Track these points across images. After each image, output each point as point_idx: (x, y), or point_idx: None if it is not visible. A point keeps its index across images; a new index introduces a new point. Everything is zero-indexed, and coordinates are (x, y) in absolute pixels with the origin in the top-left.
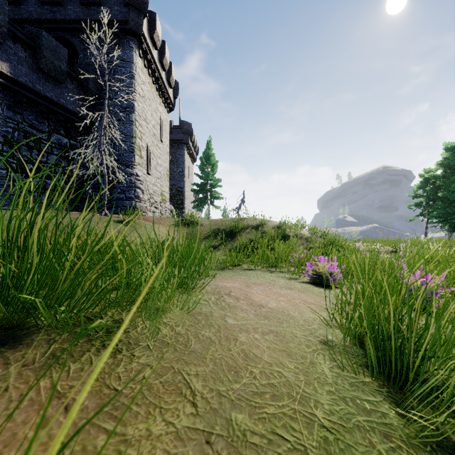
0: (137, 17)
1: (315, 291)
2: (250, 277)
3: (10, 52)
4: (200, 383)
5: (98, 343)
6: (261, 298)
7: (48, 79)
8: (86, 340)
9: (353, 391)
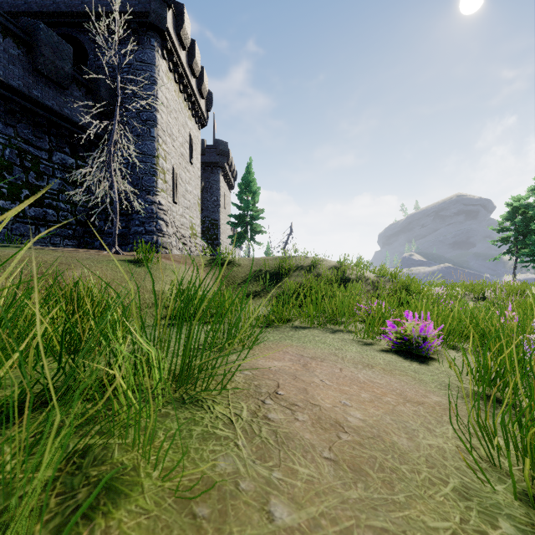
0: (160, 8)
1: (407, 368)
2: (305, 343)
3: None
4: None
5: None
6: (332, 400)
7: (48, 84)
8: None
9: None
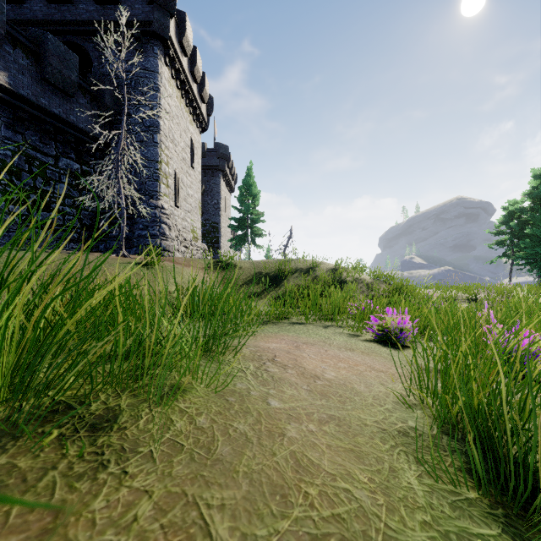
0: (163, 17)
1: (382, 352)
2: (300, 334)
3: (8, 58)
4: (227, 523)
5: (73, 451)
6: (315, 365)
7: (55, 92)
8: (55, 446)
9: (457, 518)
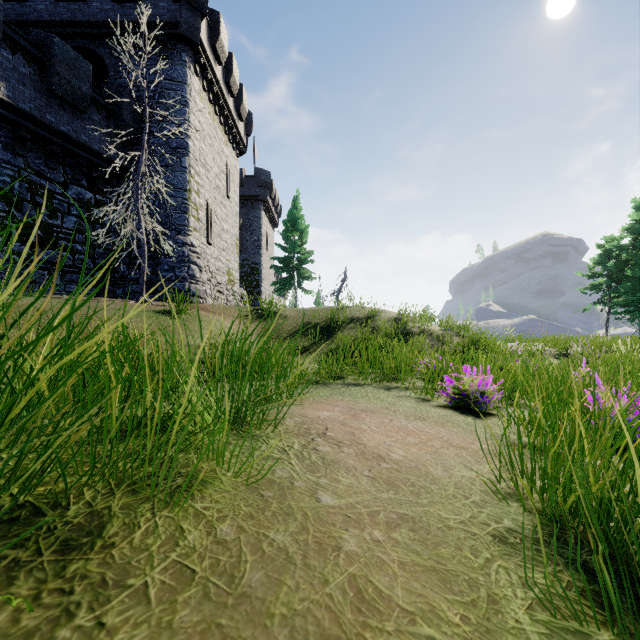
0: (192, 17)
1: (460, 422)
2: (357, 398)
3: (7, 66)
4: None
5: (26, 589)
6: (378, 441)
7: (64, 107)
8: (1, 581)
9: None
